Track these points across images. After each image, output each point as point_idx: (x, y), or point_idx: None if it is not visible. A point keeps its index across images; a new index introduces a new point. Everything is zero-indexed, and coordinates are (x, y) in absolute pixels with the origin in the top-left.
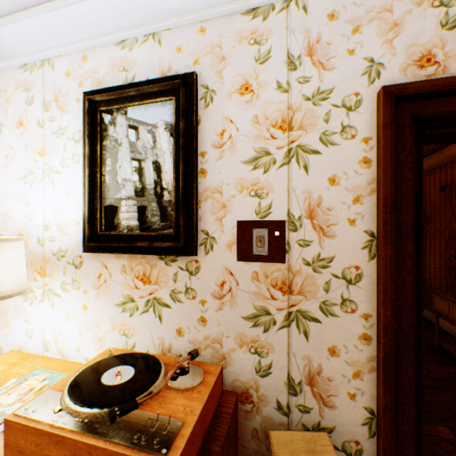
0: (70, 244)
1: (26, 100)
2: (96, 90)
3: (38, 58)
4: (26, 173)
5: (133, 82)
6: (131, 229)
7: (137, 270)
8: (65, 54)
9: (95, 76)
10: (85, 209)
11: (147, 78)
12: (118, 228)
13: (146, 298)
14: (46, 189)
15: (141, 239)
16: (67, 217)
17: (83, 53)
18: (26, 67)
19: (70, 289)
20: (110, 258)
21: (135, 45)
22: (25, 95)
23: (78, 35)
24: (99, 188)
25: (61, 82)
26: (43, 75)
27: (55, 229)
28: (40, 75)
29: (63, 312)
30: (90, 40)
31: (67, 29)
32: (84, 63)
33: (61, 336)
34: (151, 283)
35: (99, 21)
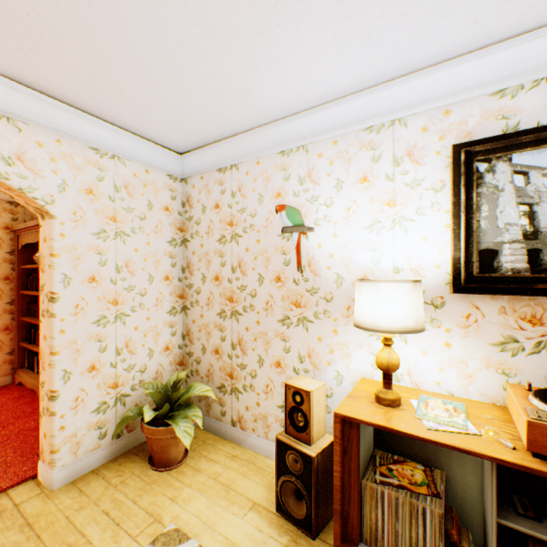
0: (426, 285)
1: (370, 158)
2: (469, 142)
3: (388, 120)
4: (370, 223)
5: (515, 128)
6: (516, 272)
7: (522, 312)
8: (420, 112)
9: (461, 128)
10: (453, 253)
11: (536, 123)
12: (497, 271)
13: (535, 340)
14: (396, 236)
15: (535, 281)
16: (422, 261)
17: (444, 108)
18: (370, 129)
19: (427, 327)
20: (481, 300)
21: (519, 93)
22: (369, 154)
23: (446, 93)
24: (473, 233)
25: (415, 138)
26: (392, 133)
27: (408, 272)
28: (388, 134)
29: (417, 348)
30: (462, 95)
31: (433, 90)
32: (445, 118)
33: (415, 370)
34: (542, 325)
35: (477, 76)
